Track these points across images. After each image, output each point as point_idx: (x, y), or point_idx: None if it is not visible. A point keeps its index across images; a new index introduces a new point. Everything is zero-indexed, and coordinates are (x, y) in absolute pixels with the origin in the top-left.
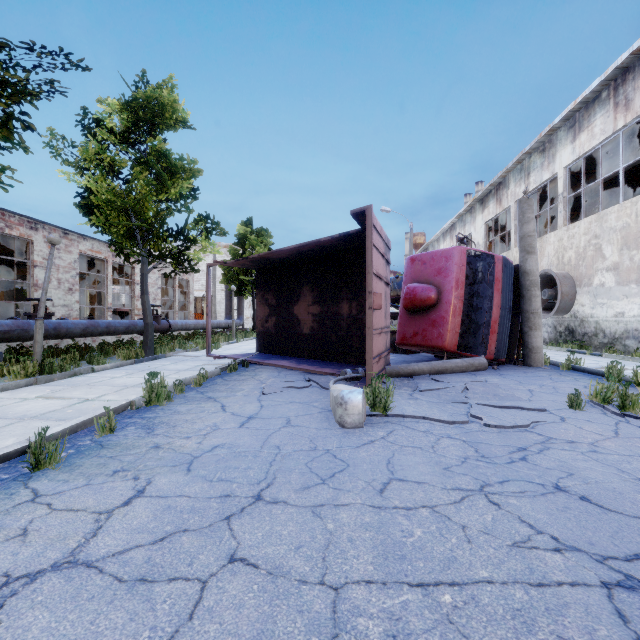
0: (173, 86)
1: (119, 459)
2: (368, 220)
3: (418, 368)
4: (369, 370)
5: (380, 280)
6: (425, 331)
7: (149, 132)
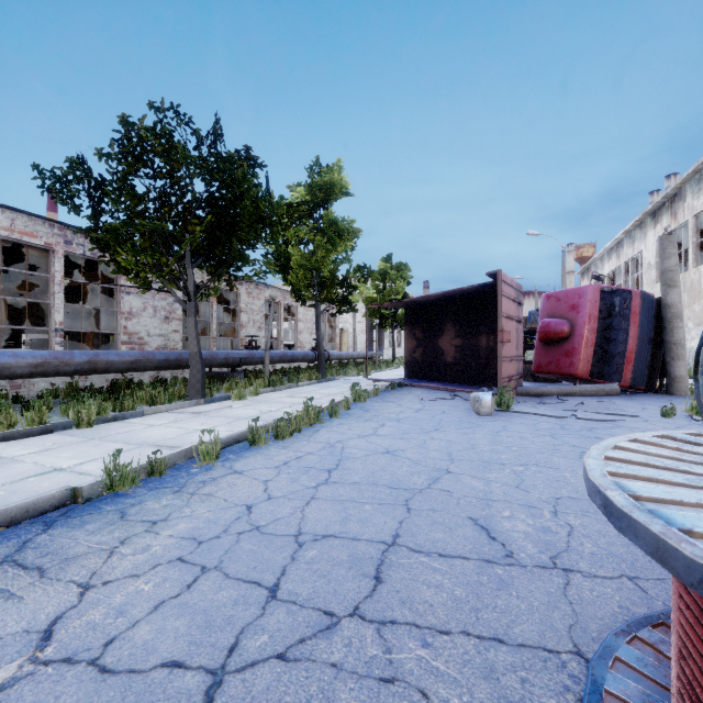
0: (340, 168)
1: (363, 417)
2: (499, 280)
3: (547, 390)
4: (499, 386)
5: (511, 320)
6: (558, 360)
7: (323, 206)
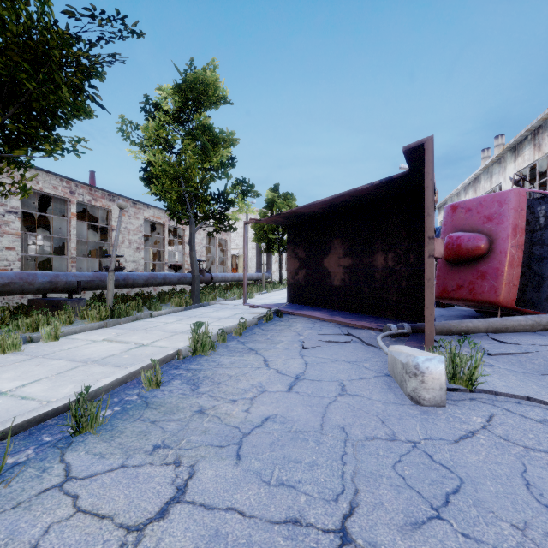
0: (215, 67)
1: (161, 427)
2: (427, 154)
3: (472, 325)
4: (429, 328)
5: None
6: (472, 284)
7: (196, 110)
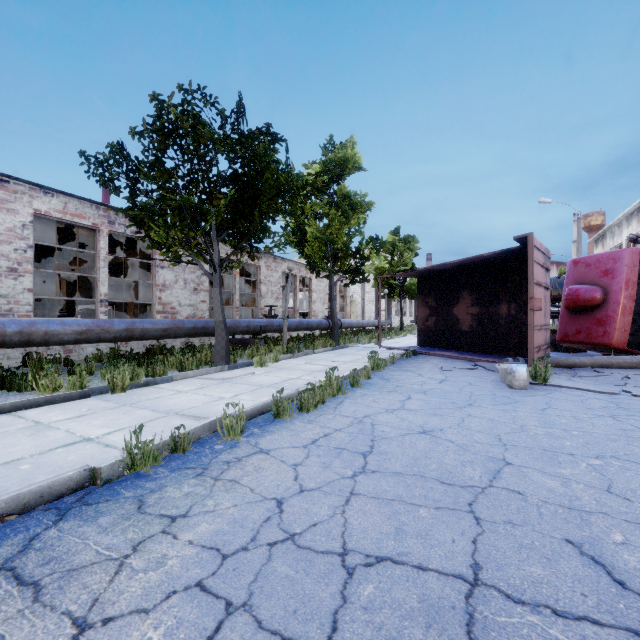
0: (353, 143)
1: (385, 388)
2: (529, 244)
3: (579, 361)
4: (530, 356)
5: (539, 286)
6: (589, 329)
7: (337, 181)
